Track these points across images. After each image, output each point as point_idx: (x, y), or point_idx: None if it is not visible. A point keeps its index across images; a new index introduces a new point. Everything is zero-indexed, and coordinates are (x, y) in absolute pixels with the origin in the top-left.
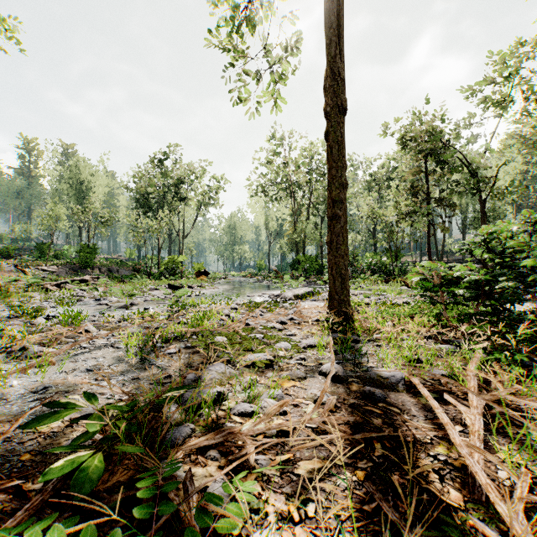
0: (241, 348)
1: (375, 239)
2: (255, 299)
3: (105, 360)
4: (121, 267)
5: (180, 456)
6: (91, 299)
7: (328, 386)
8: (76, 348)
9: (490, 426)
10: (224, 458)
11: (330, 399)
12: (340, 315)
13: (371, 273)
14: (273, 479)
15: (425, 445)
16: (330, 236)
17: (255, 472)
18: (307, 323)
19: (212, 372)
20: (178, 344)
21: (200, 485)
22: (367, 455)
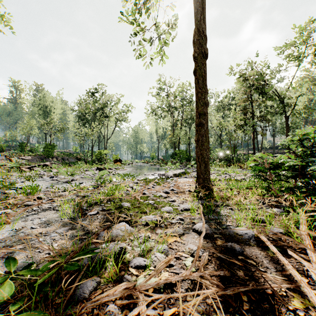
0: (139, 211)
1: (221, 140)
2: (149, 177)
3: (46, 220)
4: (69, 157)
5: (84, 313)
6: (48, 176)
7: (201, 244)
8: (29, 211)
9: None
10: (121, 313)
11: (204, 256)
12: (204, 187)
13: (219, 161)
14: None
15: (283, 298)
16: (197, 136)
17: None
18: (182, 192)
19: (118, 230)
20: (97, 208)
21: None
22: (238, 308)
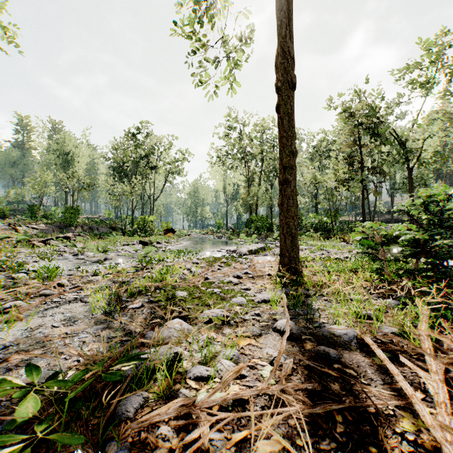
0: (199, 303)
1: (317, 202)
2: (214, 254)
3: (71, 315)
4: (100, 225)
5: (128, 437)
6: (70, 254)
7: (284, 348)
8: (47, 303)
9: (451, 393)
10: (176, 436)
11: (286, 363)
12: (290, 270)
13: (314, 231)
14: None
15: (389, 418)
16: (281, 198)
17: None
18: (260, 277)
19: (171, 329)
20: (142, 298)
21: None
22: (329, 431)
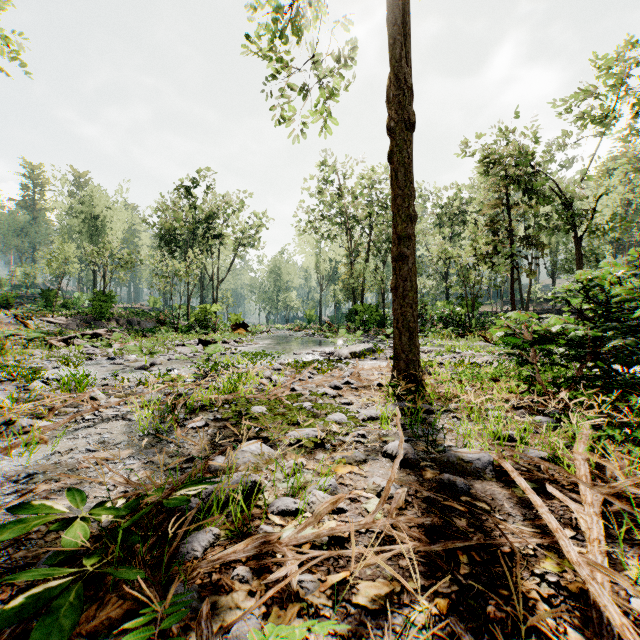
0: (284, 421)
1: (448, 285)
2: (303, 358)
3: (112, 436)
4: (143, 318)
5: (197, 578)
6: (103, 357)
7: (395, 474)
8: (77, 421)
9: (610, 530)
10: (257, 579)
11: (398, 493)
12: (407, 378)
13: (443, 326)
14: (322, 611)
15: (527, 559)
16: (395, 280)
17: (298, 601)
18: (367, 388)
19: (246, 453)
20: (205, 415)
21: (219, 630)
22: (450, 573)
